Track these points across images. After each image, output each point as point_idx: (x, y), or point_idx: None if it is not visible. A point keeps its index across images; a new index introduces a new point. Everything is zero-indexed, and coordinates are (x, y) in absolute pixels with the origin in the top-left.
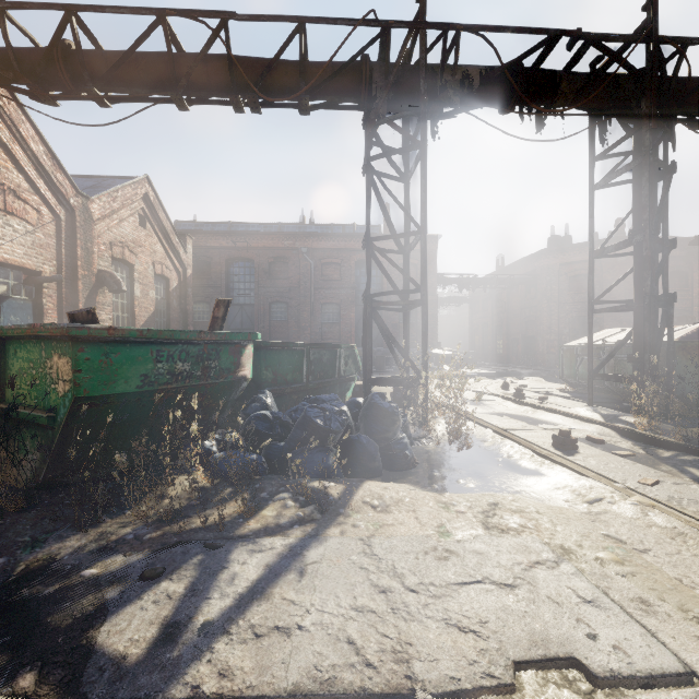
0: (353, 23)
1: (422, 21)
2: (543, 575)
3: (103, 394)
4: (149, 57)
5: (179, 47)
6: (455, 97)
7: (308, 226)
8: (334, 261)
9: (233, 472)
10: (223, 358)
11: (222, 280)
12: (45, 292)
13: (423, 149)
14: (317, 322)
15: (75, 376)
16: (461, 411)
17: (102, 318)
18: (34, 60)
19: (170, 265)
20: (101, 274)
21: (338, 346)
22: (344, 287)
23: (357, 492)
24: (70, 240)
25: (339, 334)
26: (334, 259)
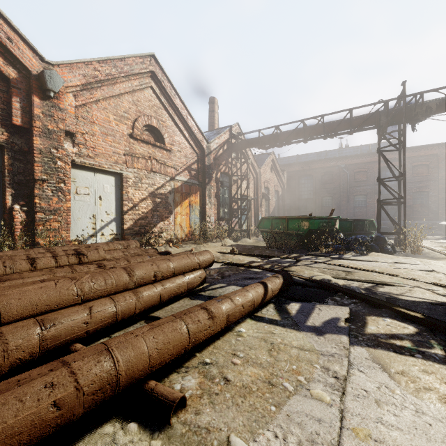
0: (371, 105)
1: (403, 96)
2: (410, 261)
3: (312, 229)
4: (297, 132)
5: (305, 125)
6: (422, 117)
7: (344, 149)
8: (362, 170)
9: (341, 244)
10: (332, 223)
11: (296, 187)
12: (251, 203)
13: (403, 144)
14: (351, 206)
15: (309, 225)
16: (429, 247)
17: (262, 210)
18: (265, 141)
19: (279, 185)
20: (262, 194)
21: (365, 220)
22: (369, 185)
23: (370, 253)
24: (256, 184)
25: (365, 213)
26: (362, 169)
